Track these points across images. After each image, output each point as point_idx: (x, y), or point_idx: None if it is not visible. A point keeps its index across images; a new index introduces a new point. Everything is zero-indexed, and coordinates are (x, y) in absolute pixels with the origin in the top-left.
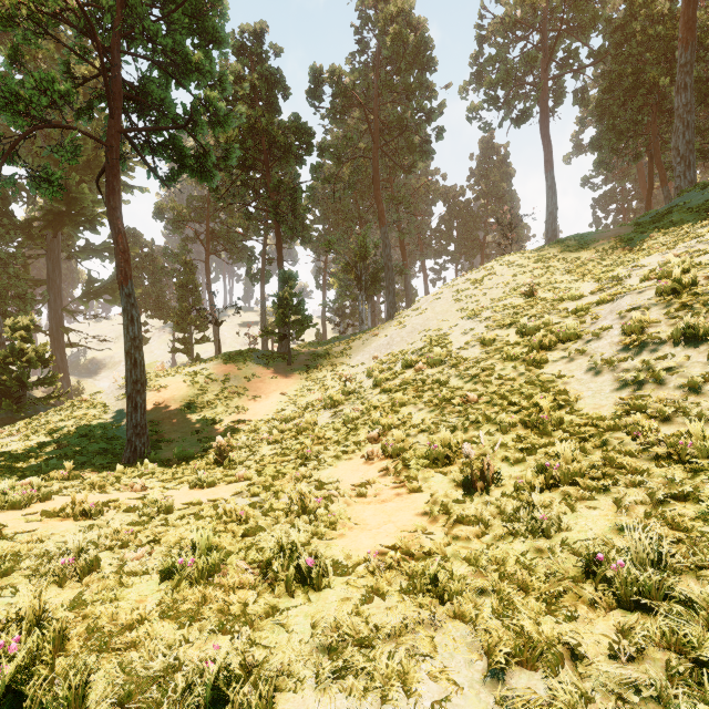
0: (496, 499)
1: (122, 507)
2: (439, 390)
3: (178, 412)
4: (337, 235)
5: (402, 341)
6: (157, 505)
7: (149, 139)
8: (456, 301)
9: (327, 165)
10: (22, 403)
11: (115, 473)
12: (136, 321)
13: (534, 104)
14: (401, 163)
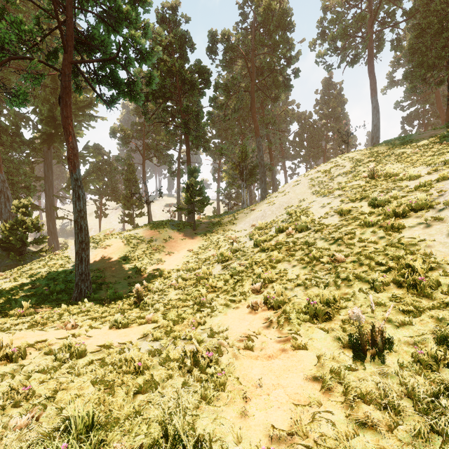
0: (395, 371)
1: (43, 350)
2: (308, 250)
3: (117, 263)
4: (227, 145)
5: (272, 214)
6: (71, 350)
7: (95, 72)
8: (311, 185)
9: (220, 100)
10: (23, 255)
11: (60, 311)
12: (82, 198)
13: (363, 50)
14: (270, 95)
